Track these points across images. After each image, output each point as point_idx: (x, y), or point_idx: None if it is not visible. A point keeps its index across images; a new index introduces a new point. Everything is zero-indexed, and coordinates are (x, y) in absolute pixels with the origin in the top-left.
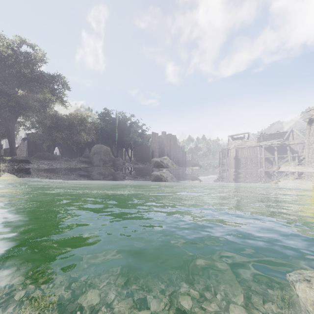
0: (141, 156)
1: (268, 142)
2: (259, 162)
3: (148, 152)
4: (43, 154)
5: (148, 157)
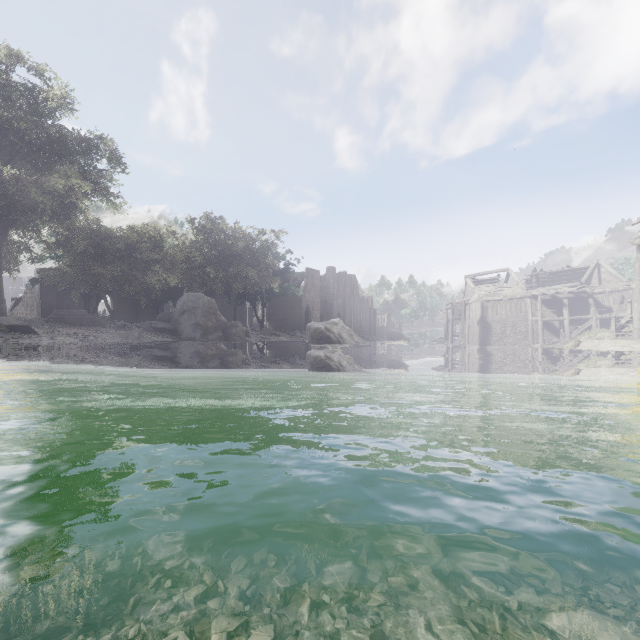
0: (284, 318)
1: (549, 288)
2: (531, 330)
3: (299, 310)
4: (69, 313)
5: (299, 321)
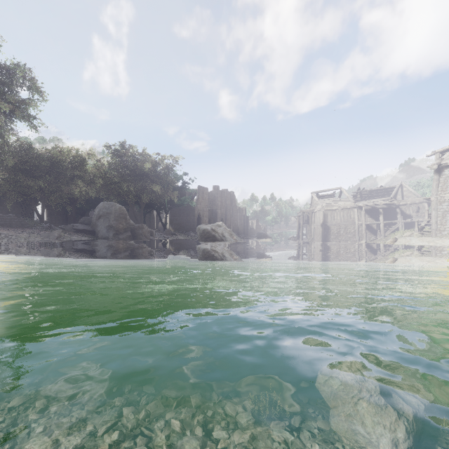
0: (181, 222)
1: (369, 201)
2: (357, 231)
3: (193, 216)
4: None
5: (193, 224)
